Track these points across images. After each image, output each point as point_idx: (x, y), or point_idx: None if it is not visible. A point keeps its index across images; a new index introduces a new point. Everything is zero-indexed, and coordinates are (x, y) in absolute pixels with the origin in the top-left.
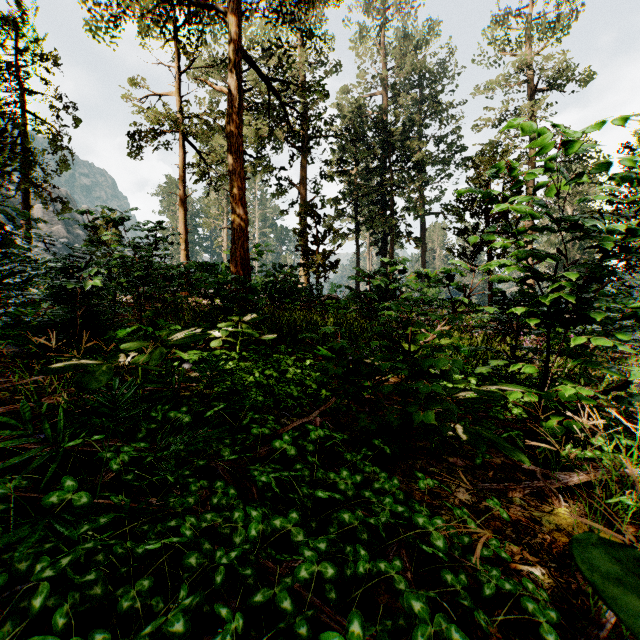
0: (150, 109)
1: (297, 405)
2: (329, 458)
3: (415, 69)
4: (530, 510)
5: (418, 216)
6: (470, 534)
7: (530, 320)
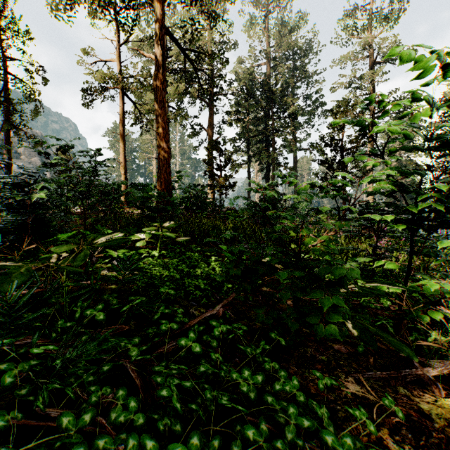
0: (99, 72)
1: (204, 295)
2: (230, 347)
3: (290, 47)
4: (416, 401)
5: (292, 151)
6: (368, 435)
7: (398, 226)
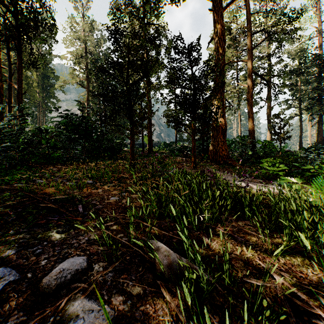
0: None
1: None
2: None
3: None
4: None
5: None
6: None
7: None
